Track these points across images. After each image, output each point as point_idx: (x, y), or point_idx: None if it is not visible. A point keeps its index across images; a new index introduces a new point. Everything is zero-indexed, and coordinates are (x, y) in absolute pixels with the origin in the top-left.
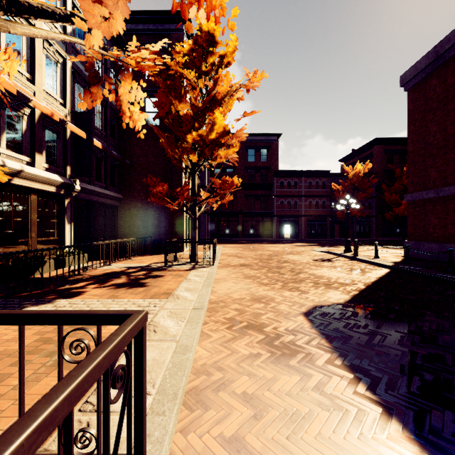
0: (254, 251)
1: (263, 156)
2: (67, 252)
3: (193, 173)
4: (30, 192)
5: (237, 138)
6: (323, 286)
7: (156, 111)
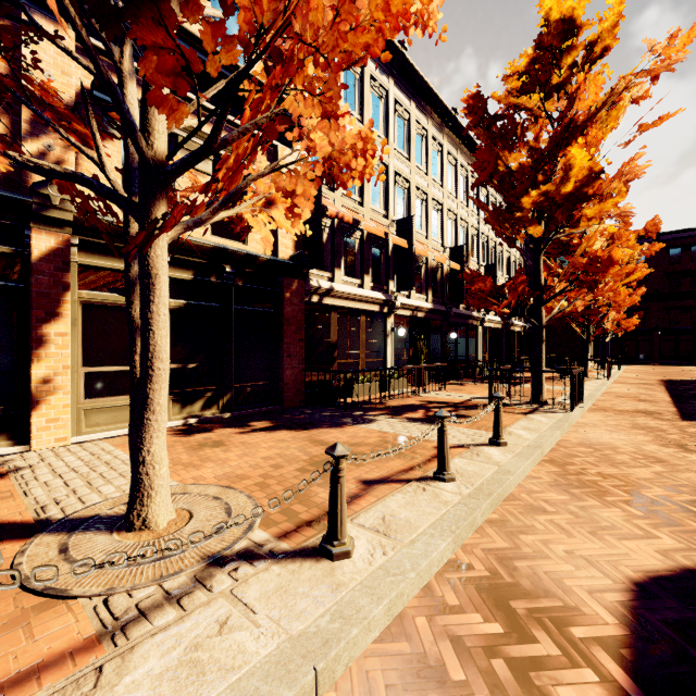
0: (663, 369)
1: (695, 255)
2: (525, 361)
3: (602, 315)
4: (514, 332)
5: (636, 295)
6: (690, 378)
7: (565, 265)
